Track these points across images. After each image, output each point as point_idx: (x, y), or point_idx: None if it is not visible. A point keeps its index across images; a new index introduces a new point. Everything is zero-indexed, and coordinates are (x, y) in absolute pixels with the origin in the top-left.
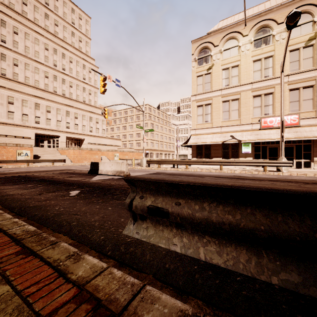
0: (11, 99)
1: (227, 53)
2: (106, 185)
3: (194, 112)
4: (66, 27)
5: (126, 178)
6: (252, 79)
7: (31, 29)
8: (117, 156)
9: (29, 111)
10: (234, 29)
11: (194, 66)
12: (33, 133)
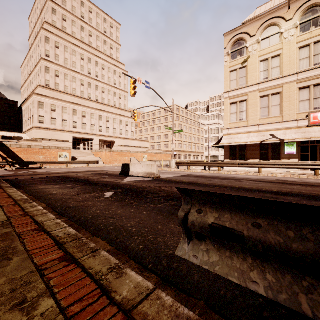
0: (54, 107)
1: (265, 43)
2: (138, 187)
3: (227, 110)
4: (99, 37)
5: (157, 180)
6: (297, 68)
7: (69, 42)
8: (146, 158)
9: (68, 117)
10: (275, 14)
11: (227, 60)
12: (71, 137)
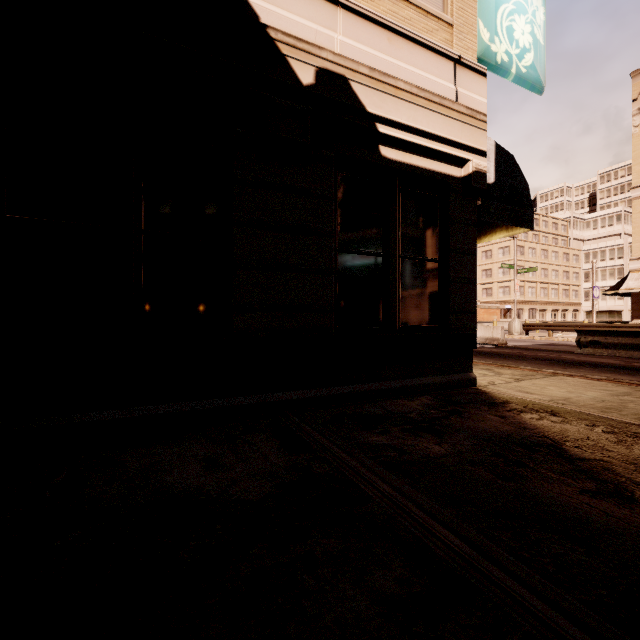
0: None
1: None
2: (489, 351)
3: (639, 222)
4: None
5: (504, 347)
6: None
7: None
8: None
9: None
10: None
11: (639, 123)
12: None
